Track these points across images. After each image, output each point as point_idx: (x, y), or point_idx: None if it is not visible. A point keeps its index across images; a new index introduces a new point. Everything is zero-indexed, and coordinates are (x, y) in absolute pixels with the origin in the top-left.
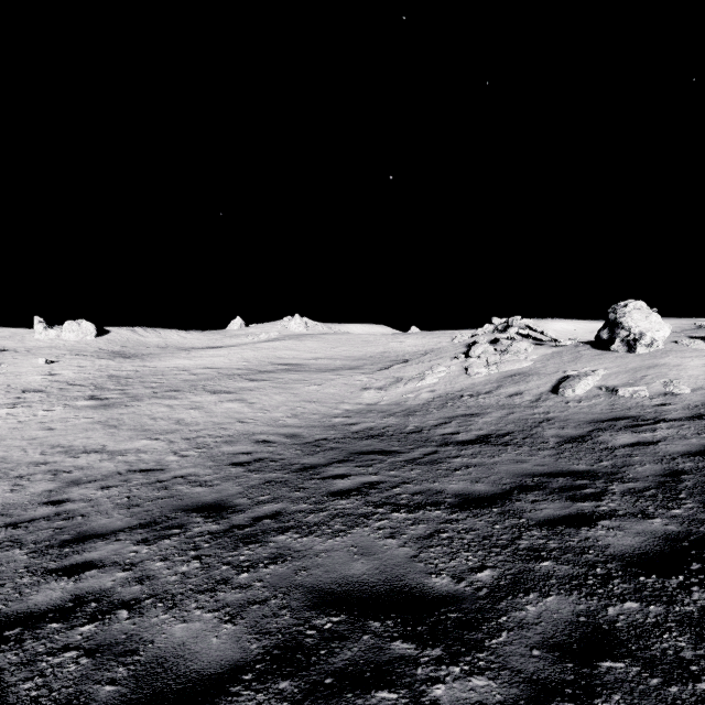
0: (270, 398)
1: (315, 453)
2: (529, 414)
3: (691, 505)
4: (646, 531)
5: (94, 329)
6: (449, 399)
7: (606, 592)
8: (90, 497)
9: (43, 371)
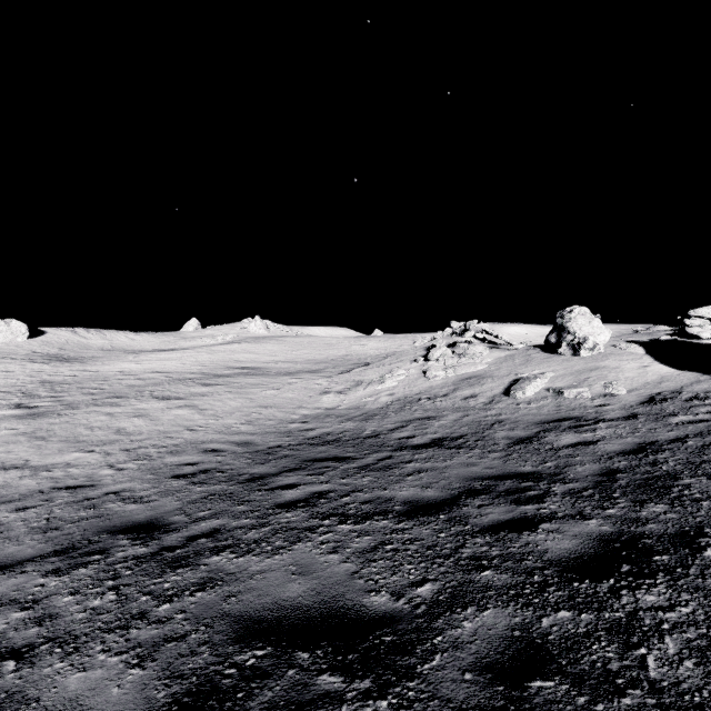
0: (224, 403)
1: (267, 461)
2: (482, 416)
3: (624, 504)
4: (582, 533)
5: (26, 330)
6: (408, 402)
7: (542, 601)
8: (1, 521)
9: None
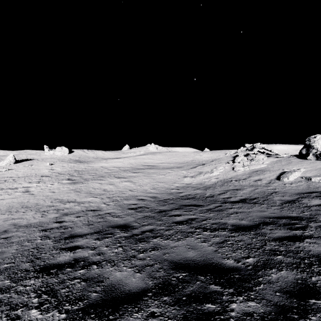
0: (142, 180)
1: (164, 205)
2: (265, 189)
3: None
4: None
5: (67, 150)
6: (225, 182)
7: (310, 270)
8: (72, 220)
9: (48, 168)
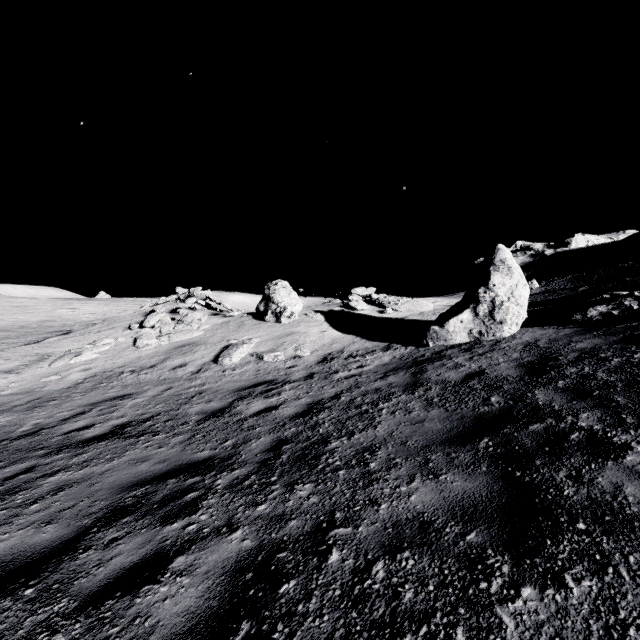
0: None
1: None
2: (185, 388)
3: (277, 491)
4: (218, 563)
5: None
6: (106, 378)
7: None
8: None
9: None
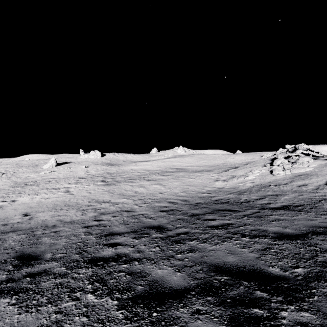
0: (172, 183)
1: (197, 208)
2: (312, 196)
3: None
4: None
5: (100, 154)
6: (263, 186)
7: None
8: (109, 219)
9: (84, 170)
